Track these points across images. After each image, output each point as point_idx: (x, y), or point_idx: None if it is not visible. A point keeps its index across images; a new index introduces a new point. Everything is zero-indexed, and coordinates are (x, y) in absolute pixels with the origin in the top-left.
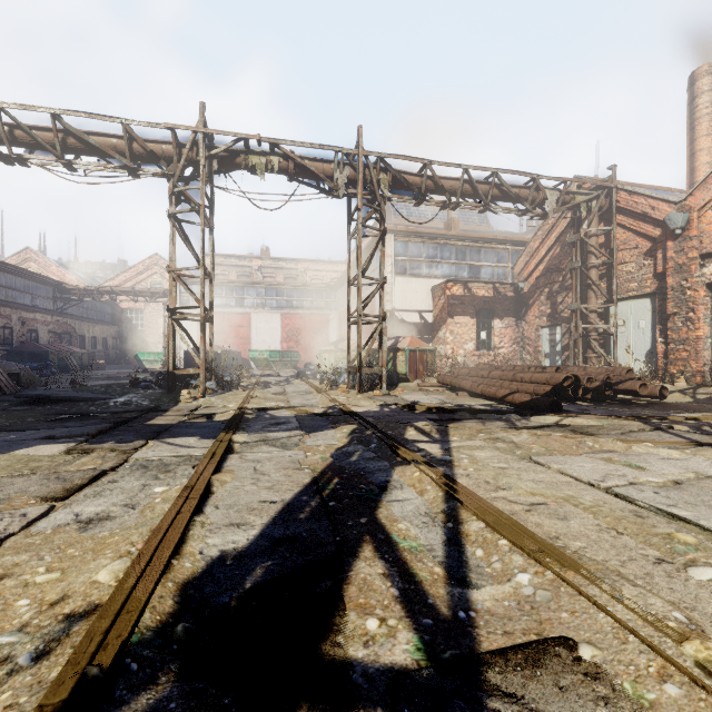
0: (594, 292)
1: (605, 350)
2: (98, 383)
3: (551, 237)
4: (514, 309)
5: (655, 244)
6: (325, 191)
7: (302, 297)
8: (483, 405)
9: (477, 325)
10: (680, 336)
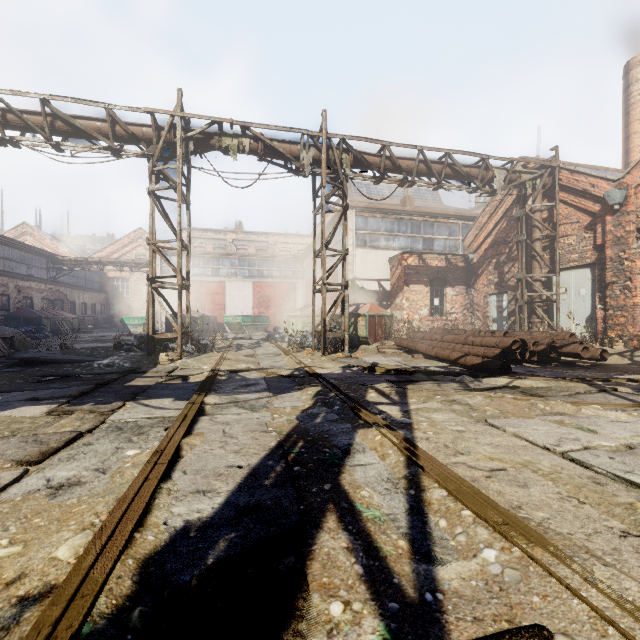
0: (538, 262)
1: (548, 316)
2: (86, 345)
3: (498, 212)
4: (464, 278)
5: (595, 218)
6: (292, 170)
7: (271, 267)
8: (437, 367)
9: (431, 292)
10: (618, 303)
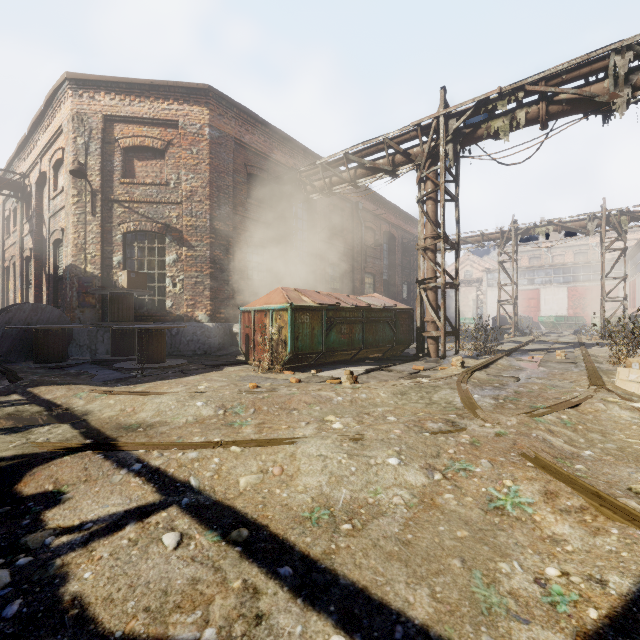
0: None
1: None
2: None
3: None
4: None
5: None
6: (582, 233)
7: (588, 272)
8: None
9: None
10: None
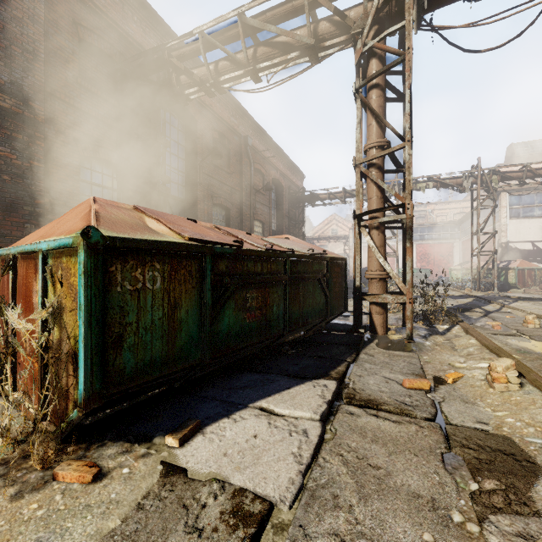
0: None
1: None
2: None
3: None
4: None
5: None
6: (457, 190)
7: (431, 232)
8: None
9: None
10: None
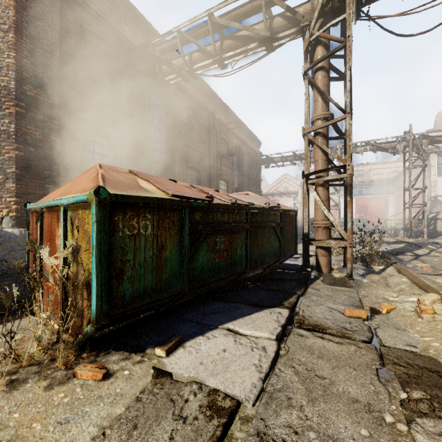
0: None
1: None
2: None
3: None
4: None
5: None
6: (391, 153)
7: (368, 188)
8: None
9: None
10: None
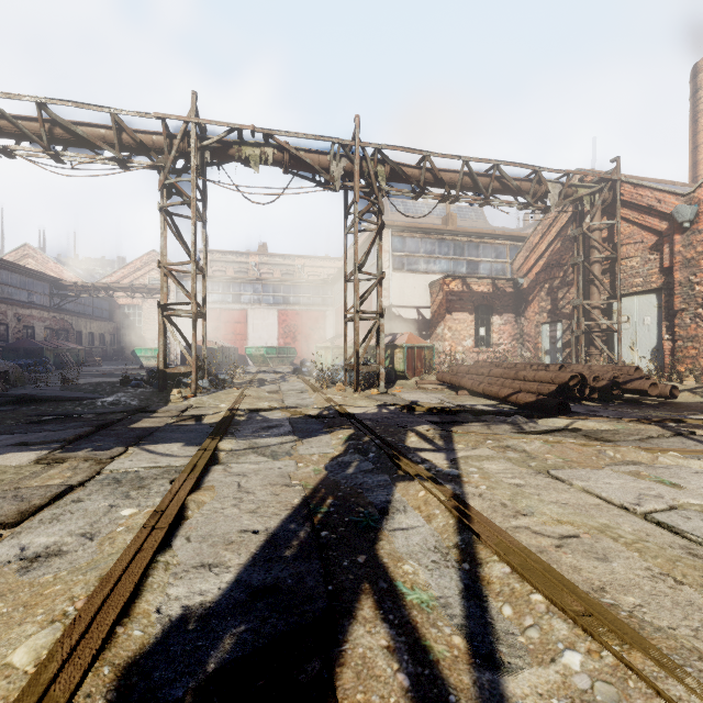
0: (597, 287)
1: (608, 347)
2: (91, 380)
3: (551, 232)
4: (513, 305)
5: (661, 238)
6: (321, 184)
7: (298, 293)
8: (485, 405)
9: (476, 321)
10: (688, 333)
